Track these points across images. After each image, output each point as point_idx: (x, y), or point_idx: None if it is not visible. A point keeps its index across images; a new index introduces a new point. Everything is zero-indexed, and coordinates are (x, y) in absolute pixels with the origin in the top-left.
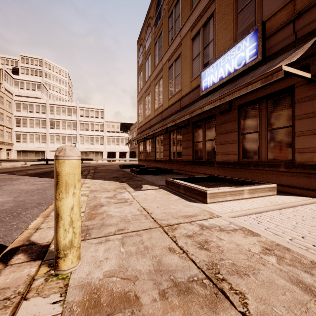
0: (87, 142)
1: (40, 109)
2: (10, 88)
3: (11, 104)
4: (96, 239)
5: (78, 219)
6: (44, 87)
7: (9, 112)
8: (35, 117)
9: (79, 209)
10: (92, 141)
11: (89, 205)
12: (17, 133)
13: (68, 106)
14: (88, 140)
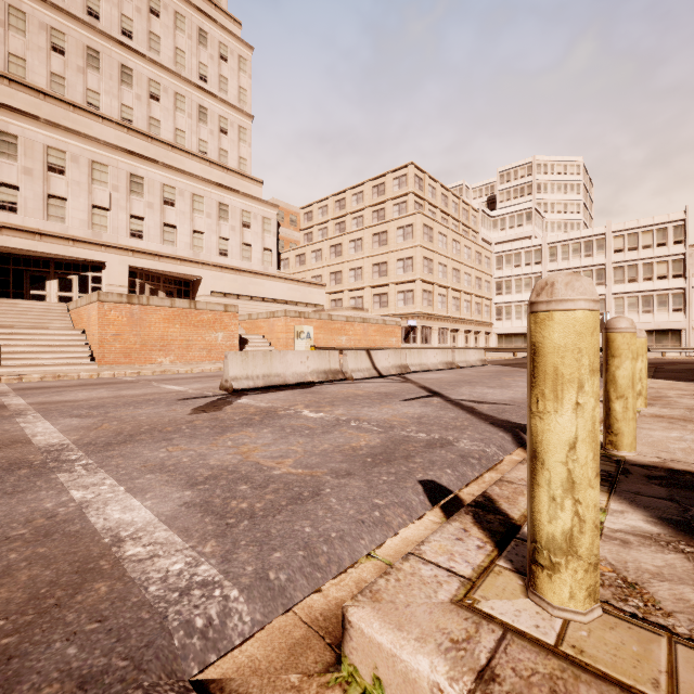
0: (631, 310)
1: (531, 258)
2: (487, 235)
3: (489, 261)
4: (659, 407)
5: (645, 379)
6: (537, 213)
7: (488, 275)
8: (523, 274)
9: (645, 372)
10: (645, 305)
11: (649, 395)
12: (497, 306)
13: (586, 238)
14: (634, 305)
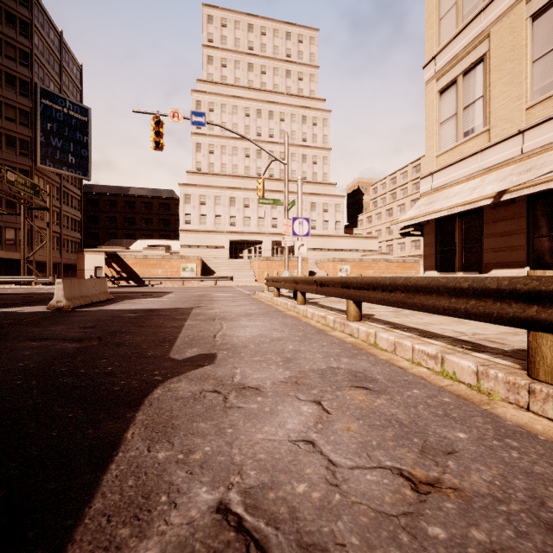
0: None
1: None
2: None
3: None
4: None
5: None
6: None
7: None
8: None
9: None
10: None
11: None
12: None
13: None
14: None
